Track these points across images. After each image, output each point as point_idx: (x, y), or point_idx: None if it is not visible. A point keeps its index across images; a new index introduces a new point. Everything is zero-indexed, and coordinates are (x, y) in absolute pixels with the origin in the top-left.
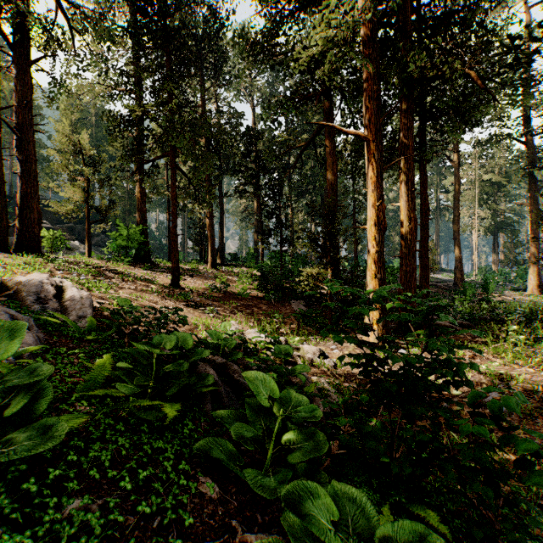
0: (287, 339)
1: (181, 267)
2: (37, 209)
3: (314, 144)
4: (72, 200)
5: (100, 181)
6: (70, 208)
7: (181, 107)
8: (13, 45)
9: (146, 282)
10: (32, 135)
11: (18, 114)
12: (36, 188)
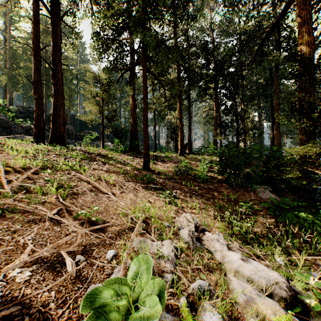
0: (272, 257)
1: (157, 155)
2: (62, 116)
3: (277, 29)
4: (91, 112)
5: (107, 99)
6: (91, 117)
7: (151, 19)
8: (50, 10)
9: (124, 164)
10: (60, 67)
11: (52, 54)
12: (62, 102)
